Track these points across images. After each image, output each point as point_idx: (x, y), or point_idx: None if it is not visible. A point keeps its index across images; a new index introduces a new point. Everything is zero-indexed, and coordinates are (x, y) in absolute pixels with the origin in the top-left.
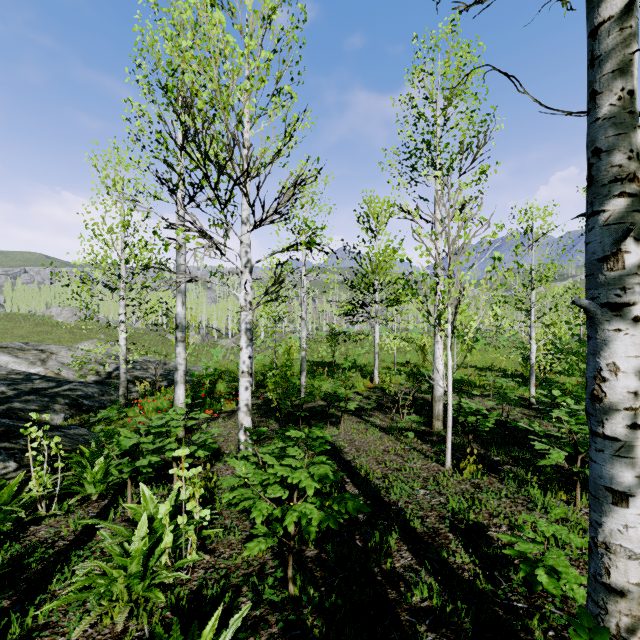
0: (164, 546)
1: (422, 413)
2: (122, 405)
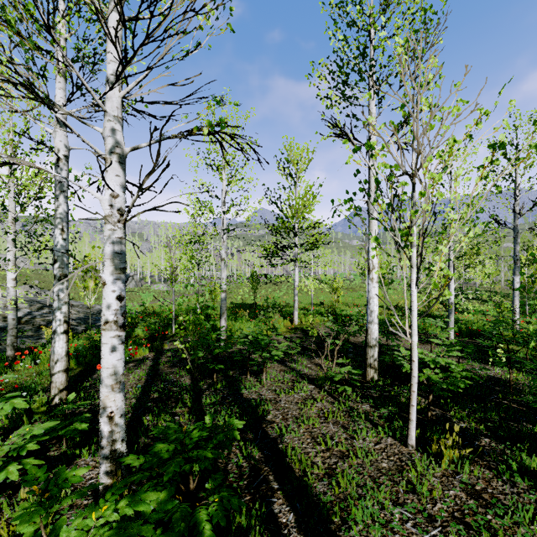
0: None
1: (348, 357)
2: (10, 356)
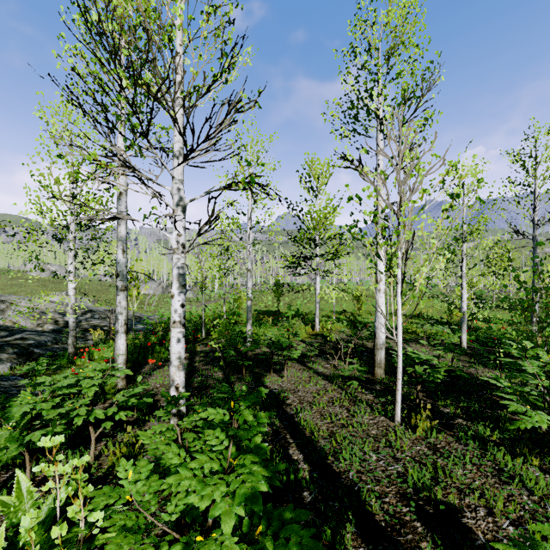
0: None
1: (362, 359)
2: (71, 354)
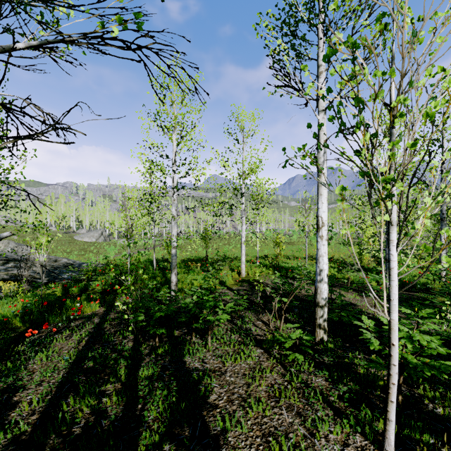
0: None
1: (294, 312)
2: None
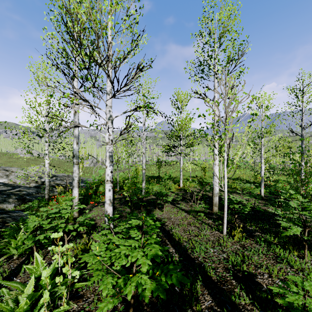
0: (43, 301)
1: (206, 202)
2: (46, 199)
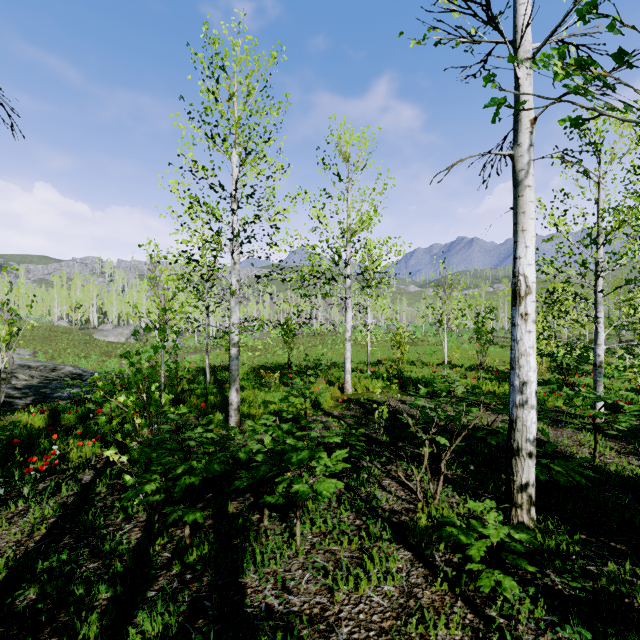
0: None
1: (449, 459)
2: None
